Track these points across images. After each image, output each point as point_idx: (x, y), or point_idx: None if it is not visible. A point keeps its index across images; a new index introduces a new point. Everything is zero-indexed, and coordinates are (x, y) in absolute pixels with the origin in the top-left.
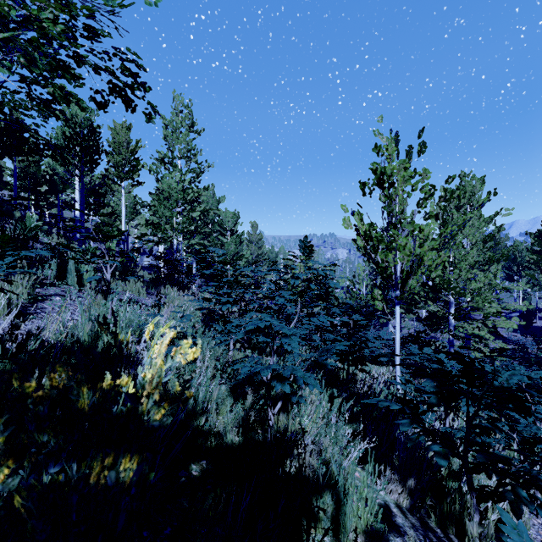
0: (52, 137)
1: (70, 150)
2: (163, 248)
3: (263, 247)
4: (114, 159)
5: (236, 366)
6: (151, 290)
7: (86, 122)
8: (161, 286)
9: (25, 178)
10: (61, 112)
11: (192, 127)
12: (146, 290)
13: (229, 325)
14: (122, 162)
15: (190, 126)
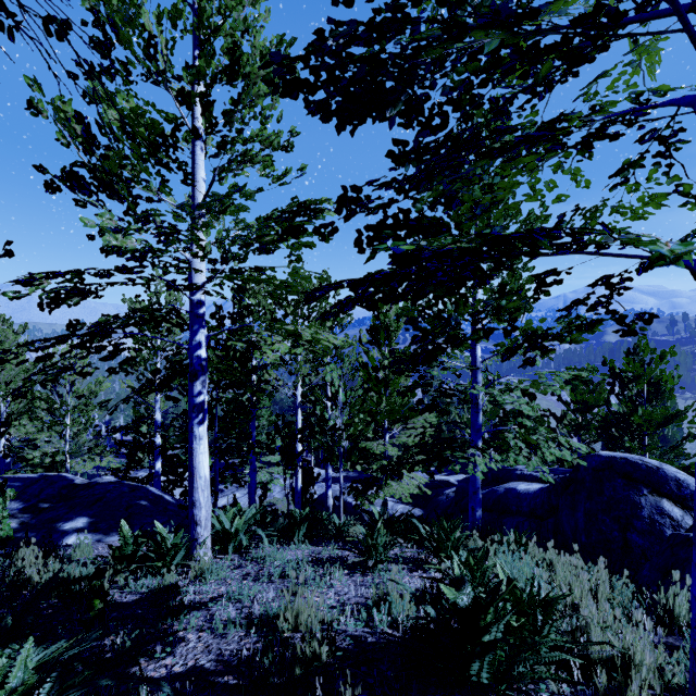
0: None
1: None
2: None
3: None
4: None
5: None
6: None
7: None
8: None
9: None
10: None
11: None
12: None
13: None
14: None
15: None
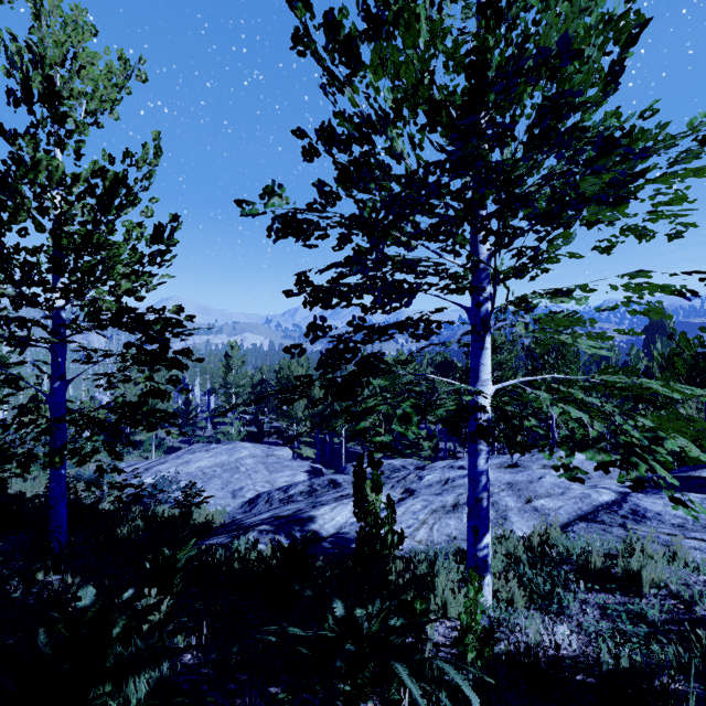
0: None
1: None
2: None
3: None
4: None
5: None
6: None
7: None
8: None
9: None
10: None
11: None
12: None
13: None
14: None
15: None
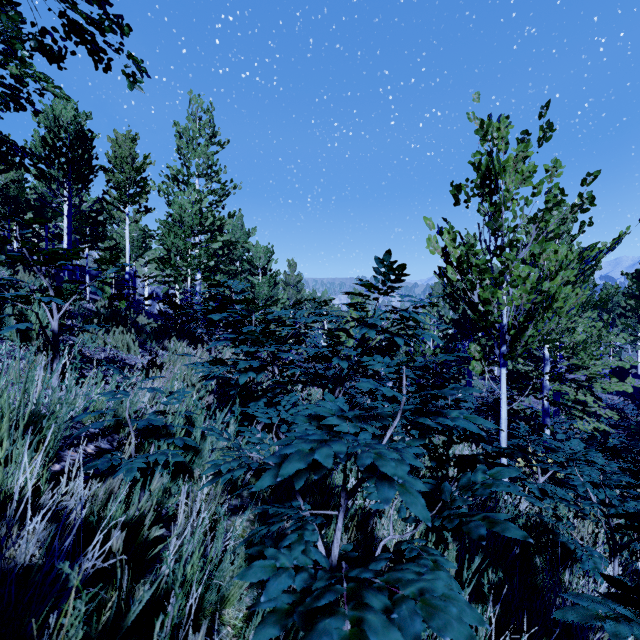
0: (32, 147)
1: (52, 161)
2: (181, 292)
3: (303, 291)
4: (115, 178)
5: (253, 569)
6: (150, 345)
7: (74, 126)
8: (165, 339)
9: (4, 203)
10: (28, 100)
11: (214, 137)
12: (144, 344)
13: (252, 405)
14: (125, 182)
15: (212, 136)
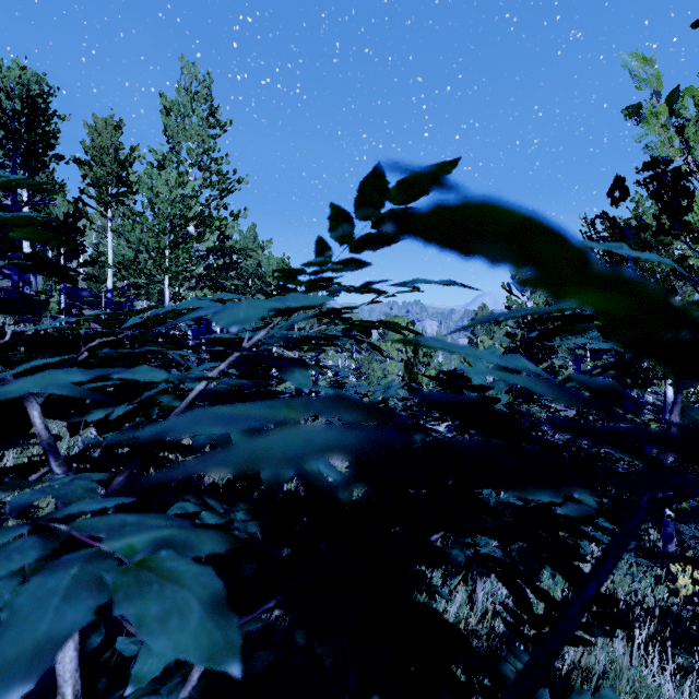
0: None
1: None
2: None
3: None
4: (93, 173)
5: None
6: None
7: (19, 89)
8: None
9: None
10: None
11: (212, 116)
12: None
13: None
14: (106, 178)
15: (209, 114)
